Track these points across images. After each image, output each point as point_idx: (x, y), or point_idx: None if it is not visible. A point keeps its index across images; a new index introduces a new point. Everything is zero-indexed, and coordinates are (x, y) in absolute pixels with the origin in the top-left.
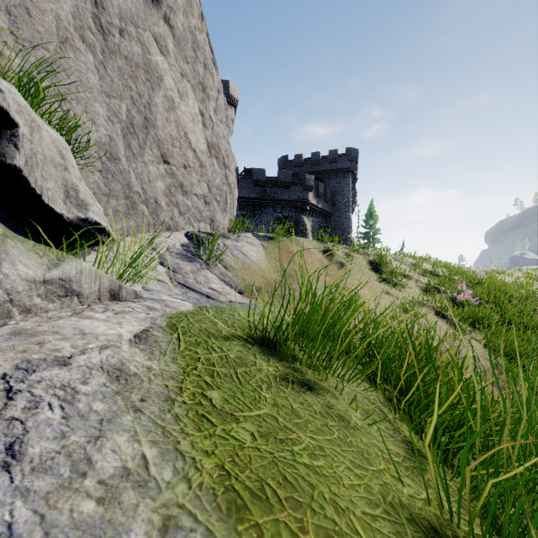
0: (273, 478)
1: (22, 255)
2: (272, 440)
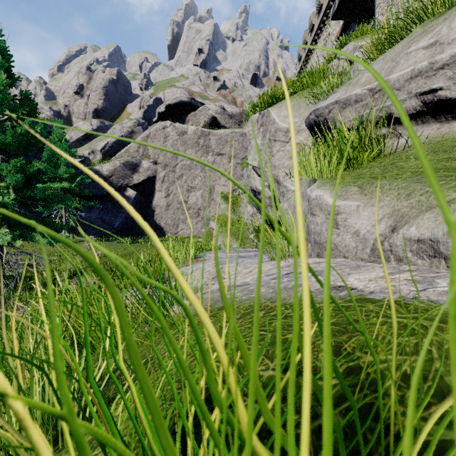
0: (212, 321)
1: (432, 218)
2: (218, 330)
